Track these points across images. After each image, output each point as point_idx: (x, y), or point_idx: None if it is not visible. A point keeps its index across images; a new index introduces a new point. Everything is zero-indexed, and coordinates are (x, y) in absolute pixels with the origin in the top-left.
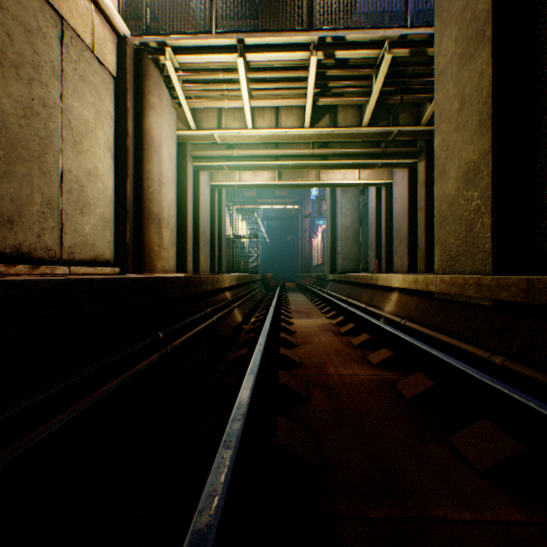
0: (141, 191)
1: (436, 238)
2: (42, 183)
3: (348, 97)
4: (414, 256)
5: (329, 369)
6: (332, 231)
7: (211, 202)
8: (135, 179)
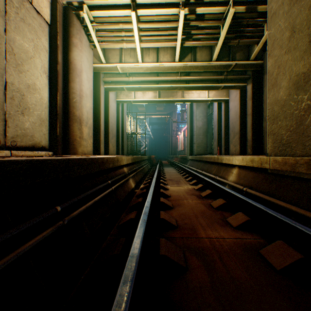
0: (67, 100)
1: (269, 130)
2: None
3: (204, 41)
4: (243, 145)
5: (199, 232)
6: (191, 130)
7: (117, 112)
8: (63, 93)
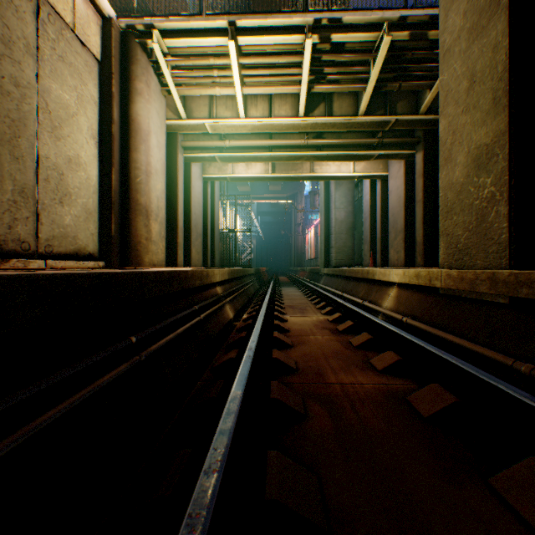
0: (127, 181)
1: (441, 229)
2: (13, 169)
3: (344, 84)
4: (410, 250)
5: (328, 376)
6: (326, 225)
7: (204, 196)
8: (121, 169)
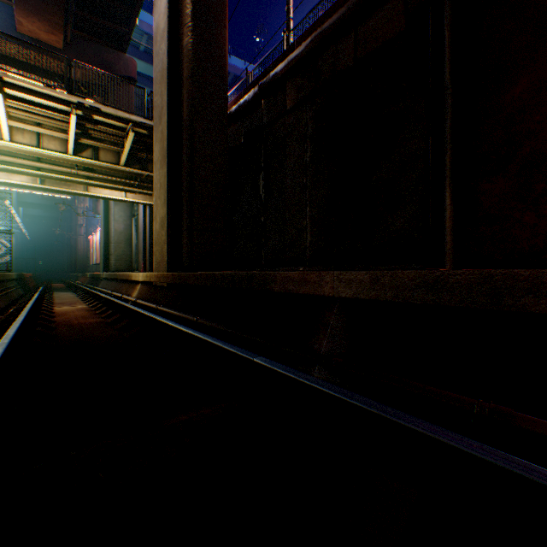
0: None
1: (155, 252)
2: None
3: (107, 144)
4: None
5: (75, 321)
6: (107, 234)
7: None
8: None
